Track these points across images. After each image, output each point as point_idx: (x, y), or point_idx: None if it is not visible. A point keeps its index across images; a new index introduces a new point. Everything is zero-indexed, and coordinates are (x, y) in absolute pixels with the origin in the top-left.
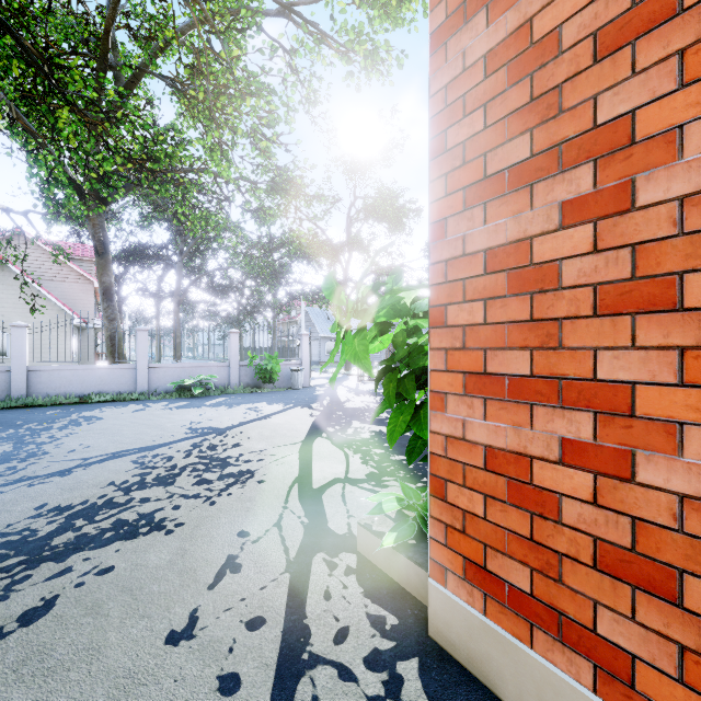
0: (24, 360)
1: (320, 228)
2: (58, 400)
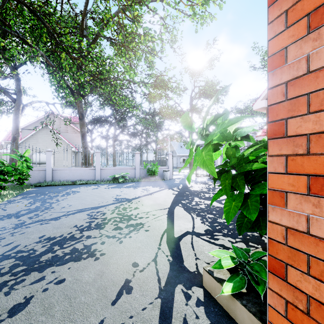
0: (51, 165)
1: (177, 103)
2: (63, 183)
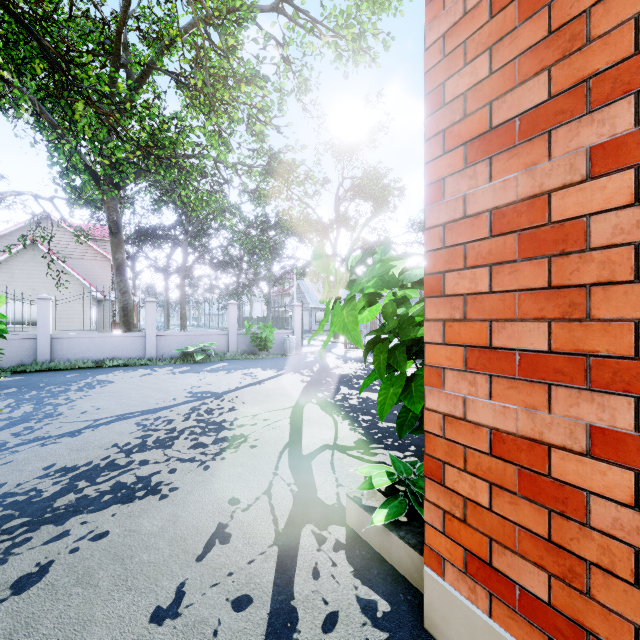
0: (48, 329)
1: (311, 207)
2: (77, 364)
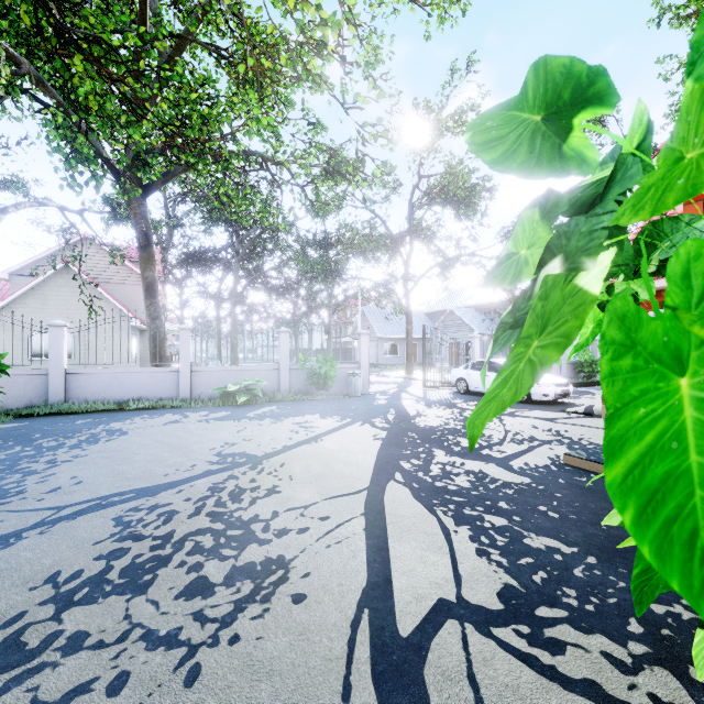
0: (62, 363)
1: (379, 217)
2: (94, 407)
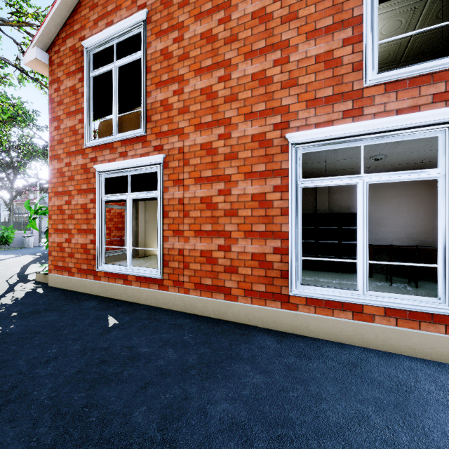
0: None
1: None
2: None
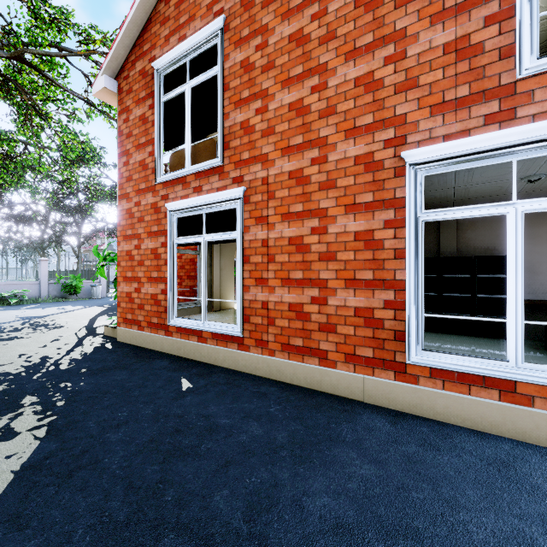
0: None
1: None
2: None
